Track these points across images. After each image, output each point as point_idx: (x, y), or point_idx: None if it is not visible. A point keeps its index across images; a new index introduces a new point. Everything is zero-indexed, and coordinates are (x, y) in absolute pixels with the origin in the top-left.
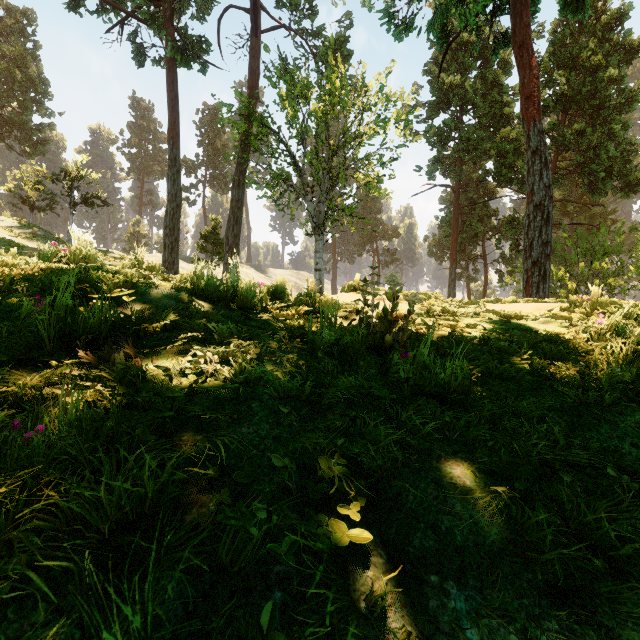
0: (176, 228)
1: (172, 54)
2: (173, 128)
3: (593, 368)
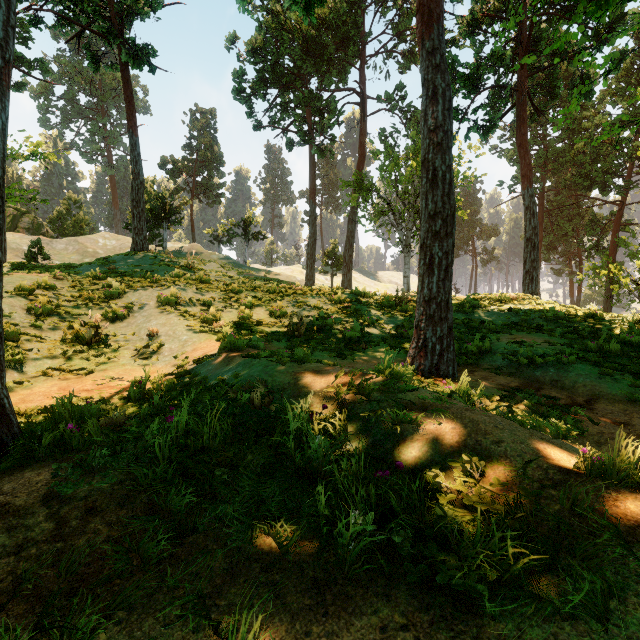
0: (314, 254)
1: (315, 152)
2: (313, 192)
3: None
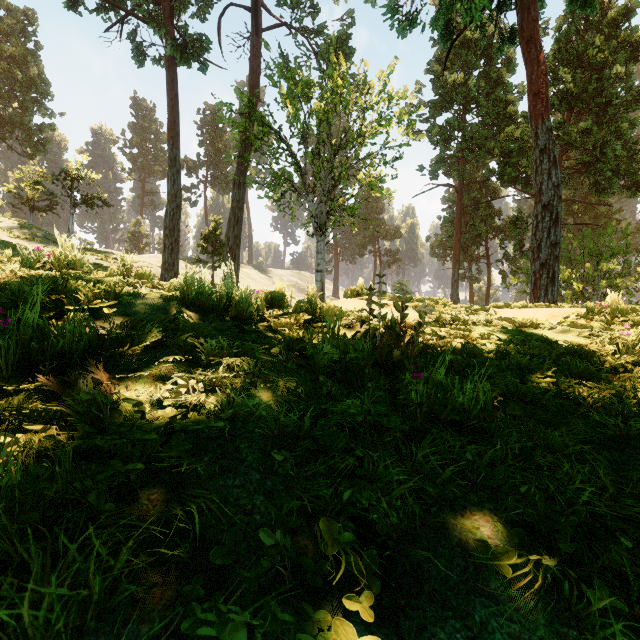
0: (176, 229)
1: (172, 52)
2: (173, 128)
3: (629, 391)
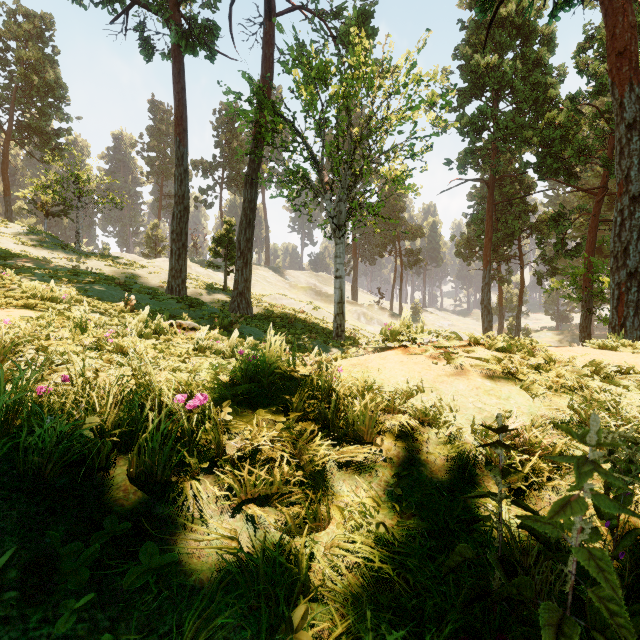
0: (184, 233)
1: (176, 40)
2: (180, 123)
3: None
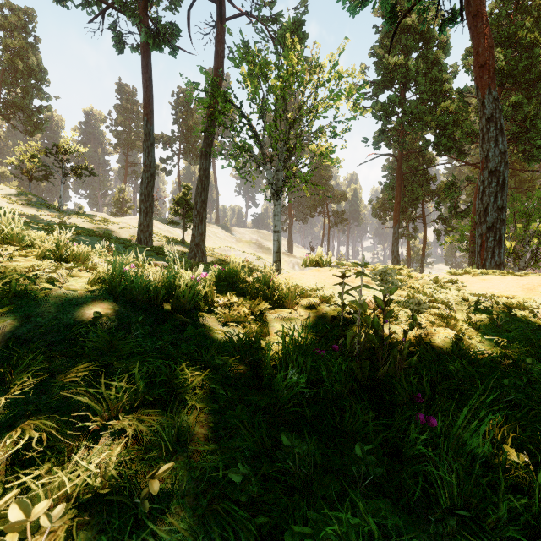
0: (150, 195)
1: (145, 39)
2: (147, 106)
3: None
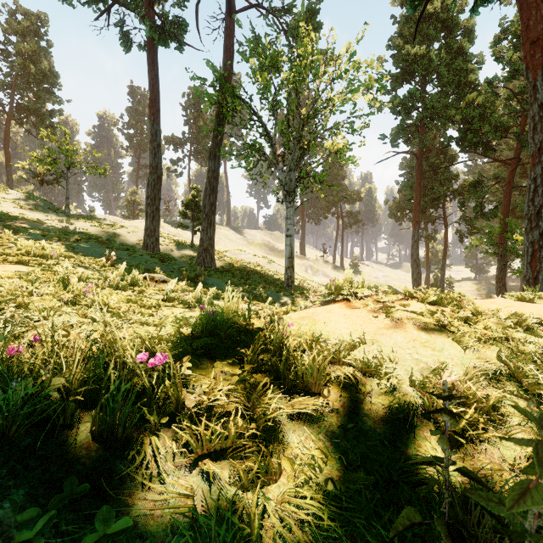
0: (157, 198)
1: (150, 34)
2: (154, 105)
3: None
